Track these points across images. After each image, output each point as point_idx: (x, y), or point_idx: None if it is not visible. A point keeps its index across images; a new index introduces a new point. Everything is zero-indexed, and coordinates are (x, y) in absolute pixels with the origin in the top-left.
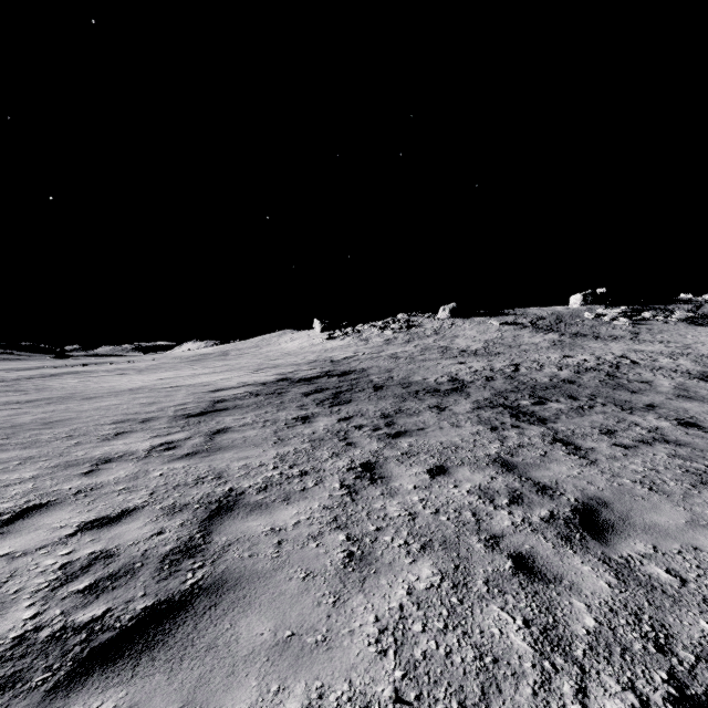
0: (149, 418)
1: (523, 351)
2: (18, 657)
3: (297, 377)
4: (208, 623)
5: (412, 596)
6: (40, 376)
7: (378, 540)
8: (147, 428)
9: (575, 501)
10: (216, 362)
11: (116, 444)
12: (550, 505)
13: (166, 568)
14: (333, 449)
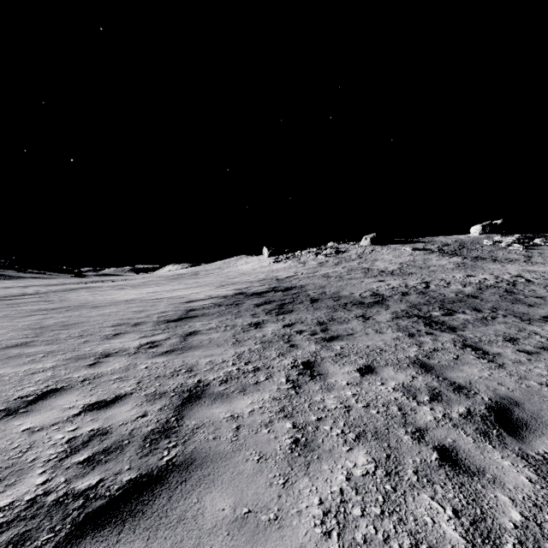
0: (139, 323)
1: (432, 271)
2: (29, 518)
3: (250, 292)
4: (179, 496)
5: (350, 482)
6: (63, 290)
7: (319, 429)
8: (137, 330)
9: (489, 400)
10: (189, 280)
11: (114, 342)
12: (466, 402)
13: (147, 445)
14: (279, 350)
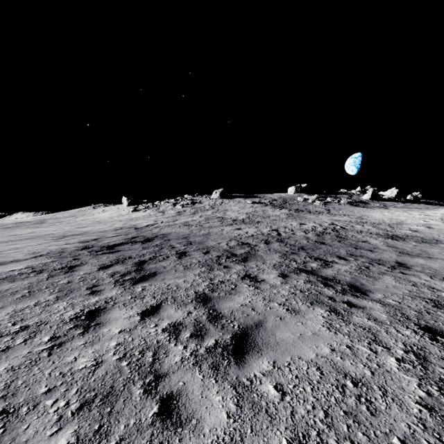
0: None
1: (273, 220)
2: None
3: (99, 245)
4: None
5: None
6: None
7: None
8: None
9: None
10: (25, 229)
11: None
12: None
13: None
14: None
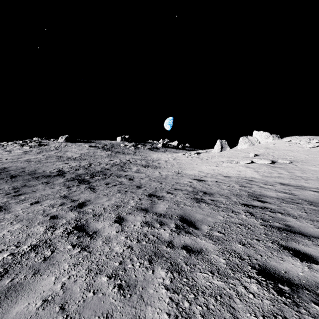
0: None
1: (96, 158)
2: None
3: None
4: None
5: (9, 232)
6: None
7: None
8: None
9: (81, 202)
10: None
11: None
12: (72, 204)
13: None
14: None
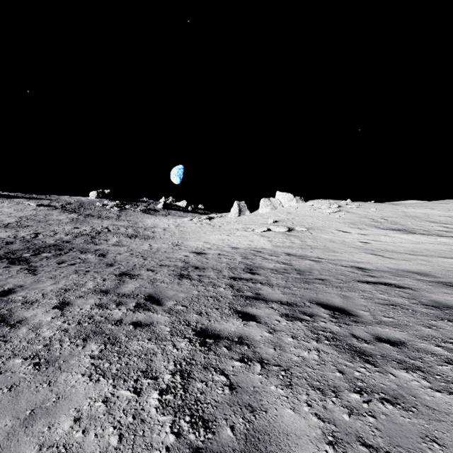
0: None
1: (49, 224)
2: None
3: None
4: None
5: None
6: None
7: None
8: None
9: (7, 288)
10: None
11: None
12: None
13: None
14: None
